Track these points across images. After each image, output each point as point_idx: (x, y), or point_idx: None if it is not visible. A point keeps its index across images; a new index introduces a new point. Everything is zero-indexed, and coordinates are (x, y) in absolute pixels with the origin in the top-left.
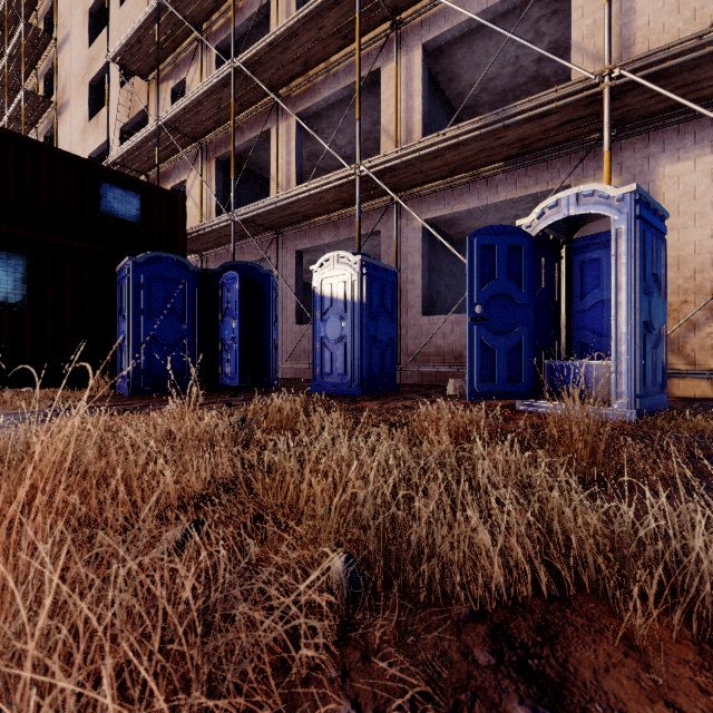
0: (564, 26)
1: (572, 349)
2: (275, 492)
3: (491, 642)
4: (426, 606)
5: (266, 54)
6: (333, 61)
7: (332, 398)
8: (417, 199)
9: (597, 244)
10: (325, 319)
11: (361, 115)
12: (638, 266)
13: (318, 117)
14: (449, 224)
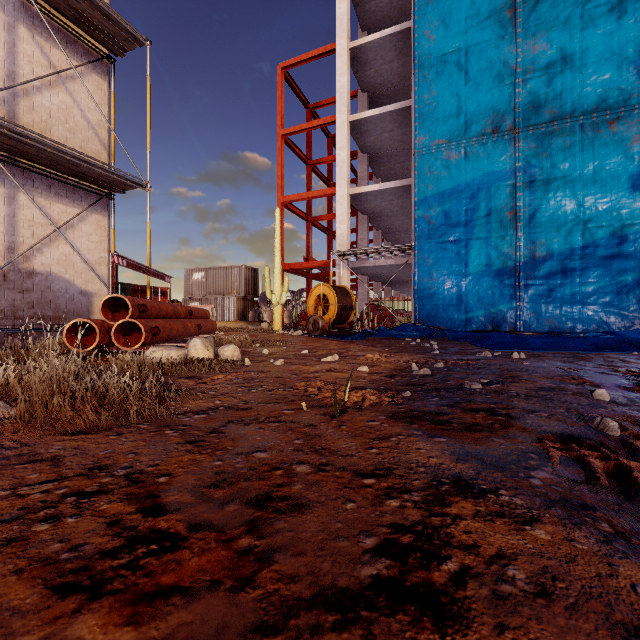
0: None
1: None
2: None
3: None
4: None
5: None
6: None
7: None
8: None
9: None
10: None
11: None
12: None
13: None
14: None
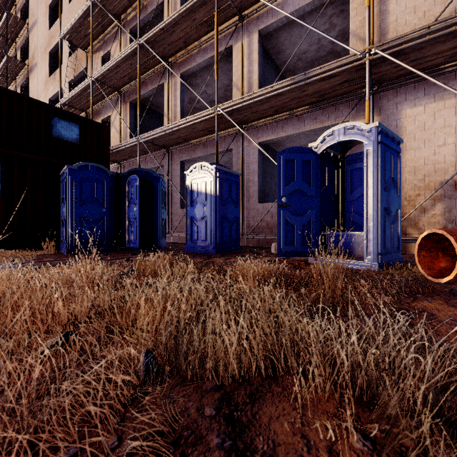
0: (348, 20)
1: (345, 224)
2: (127, 315)
3: (218, 402)
4: (190, 382)
5: (160, 35)
6: (203, 41)
7: (196, 255)
8: (255, 129)
9: (360, 159)
10: (194, 205)
11: (222, 75)
12: (380, 173)
13: (194, 76)
14: (277, 145)
